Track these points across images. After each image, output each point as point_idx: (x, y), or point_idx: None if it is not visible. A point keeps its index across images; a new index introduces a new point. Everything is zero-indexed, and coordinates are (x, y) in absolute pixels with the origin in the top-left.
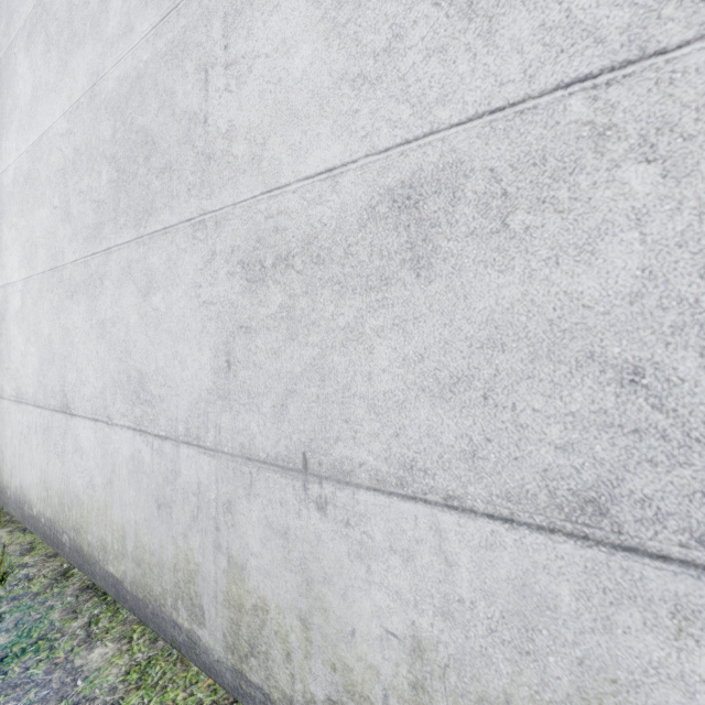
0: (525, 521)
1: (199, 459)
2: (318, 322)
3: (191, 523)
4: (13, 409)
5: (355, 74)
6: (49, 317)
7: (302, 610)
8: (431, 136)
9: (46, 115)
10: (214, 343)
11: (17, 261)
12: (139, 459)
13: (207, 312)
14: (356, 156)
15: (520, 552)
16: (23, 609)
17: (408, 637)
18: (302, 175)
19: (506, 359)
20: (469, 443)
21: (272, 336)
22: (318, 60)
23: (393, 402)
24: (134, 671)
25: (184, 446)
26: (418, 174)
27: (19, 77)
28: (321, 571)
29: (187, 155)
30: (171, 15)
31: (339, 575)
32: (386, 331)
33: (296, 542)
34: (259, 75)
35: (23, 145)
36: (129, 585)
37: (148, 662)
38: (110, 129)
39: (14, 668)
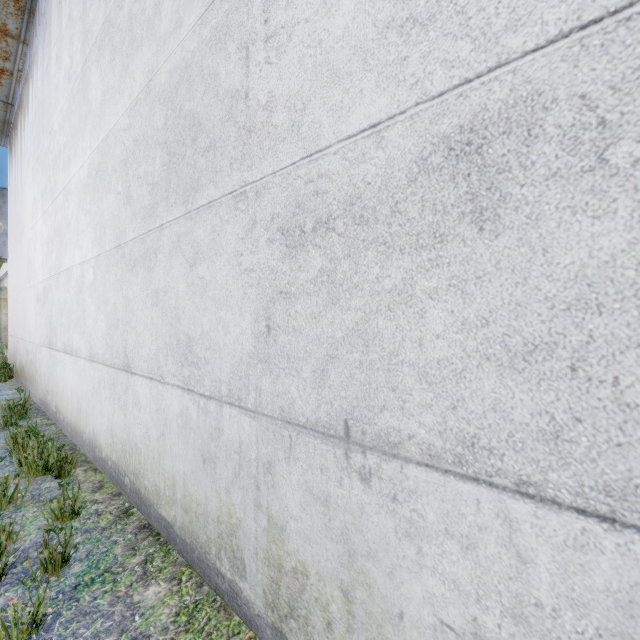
0: (634, 523)
1: (241, 420)
2: (361, 285)
3: (233, 480)
4: (88, 366)
5: (403, 19)
6: (114, 288)
7: (343, 582)
8: (498, 69)
9: (112, 114)
10: (254, 308)
11: (90, 242)
12: (187, 416)
13: (248, 279)
14: (404, 107)
15: (625, 560)
16: (93, 542)
17: (468, 633)
18: (343, 135)
19: (603, 323)
20: (550, 422)
21: (312, 301)
22: (361, 12)
23: (449, 371)
24: (183, 613)
25: (227, 406)
26: (480, 115)
27: (92, 86)
28: (364, 544)
29: (230, 132)
30: (215, 3)
31: (385, 552)
32: (440, 292)
33: (337, 511)
34: (298, 41)
35: (95, 143)
36: (178, 529)
37: (195, 606)
38: (163, 118)
39: (85, 596)
